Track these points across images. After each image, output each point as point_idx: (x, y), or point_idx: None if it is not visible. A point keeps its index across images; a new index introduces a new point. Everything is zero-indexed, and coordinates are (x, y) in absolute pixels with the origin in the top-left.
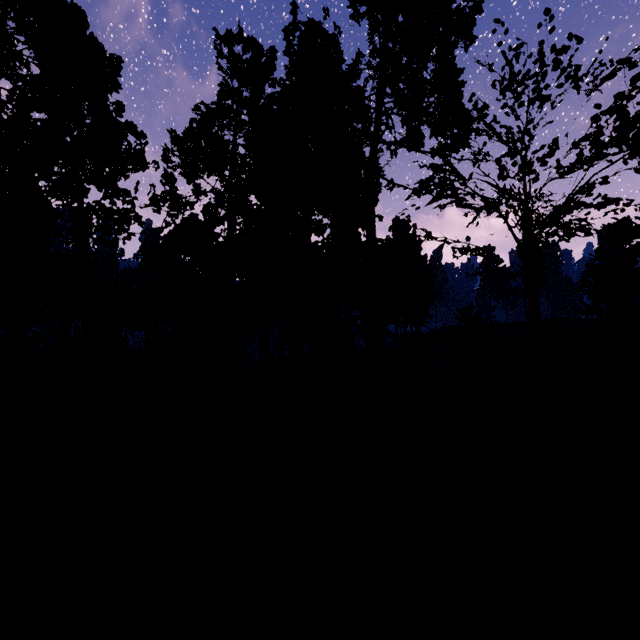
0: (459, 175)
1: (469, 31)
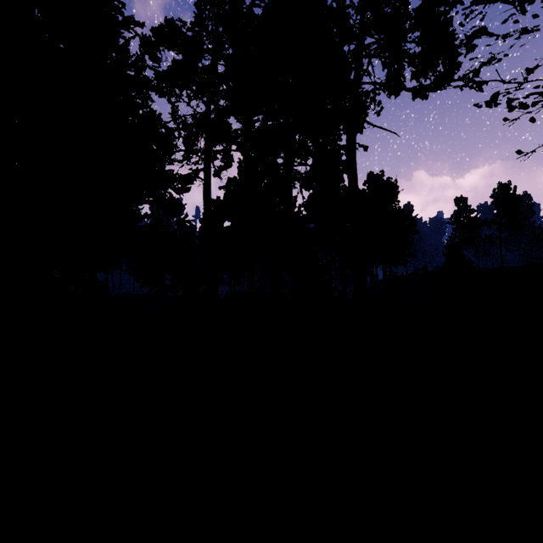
0: None
1: None
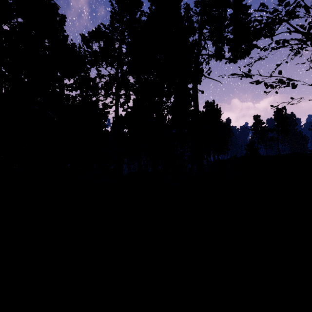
0: (288, 3)
1: None
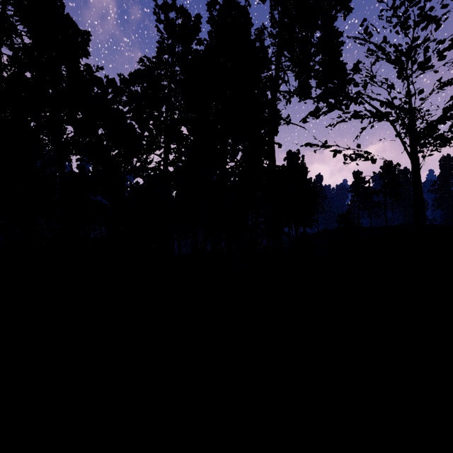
0: (356, 84)
1: (347, 4)
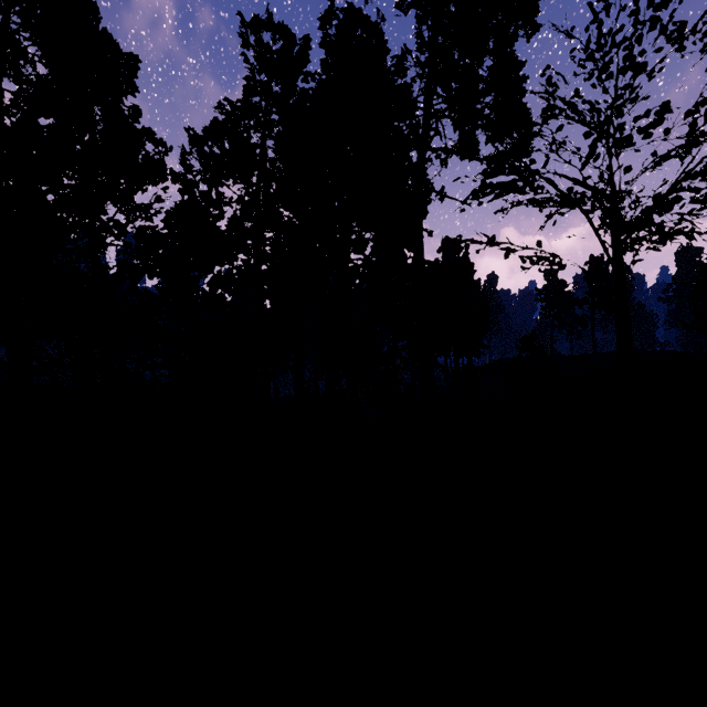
0: (533, 160)
1: (532, 18)
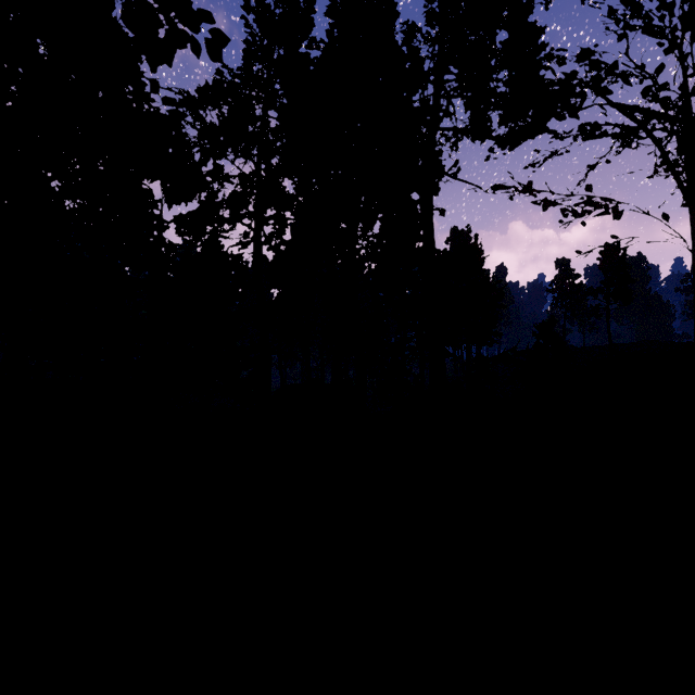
0: (595, 61)
1: None
